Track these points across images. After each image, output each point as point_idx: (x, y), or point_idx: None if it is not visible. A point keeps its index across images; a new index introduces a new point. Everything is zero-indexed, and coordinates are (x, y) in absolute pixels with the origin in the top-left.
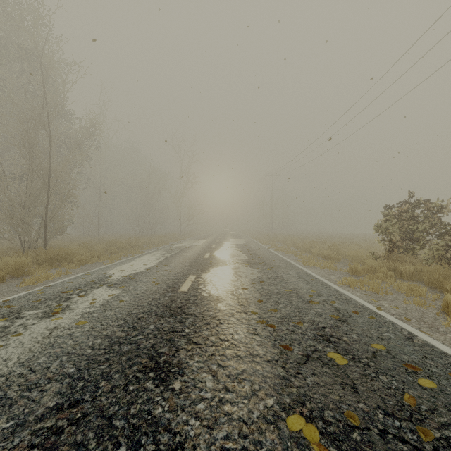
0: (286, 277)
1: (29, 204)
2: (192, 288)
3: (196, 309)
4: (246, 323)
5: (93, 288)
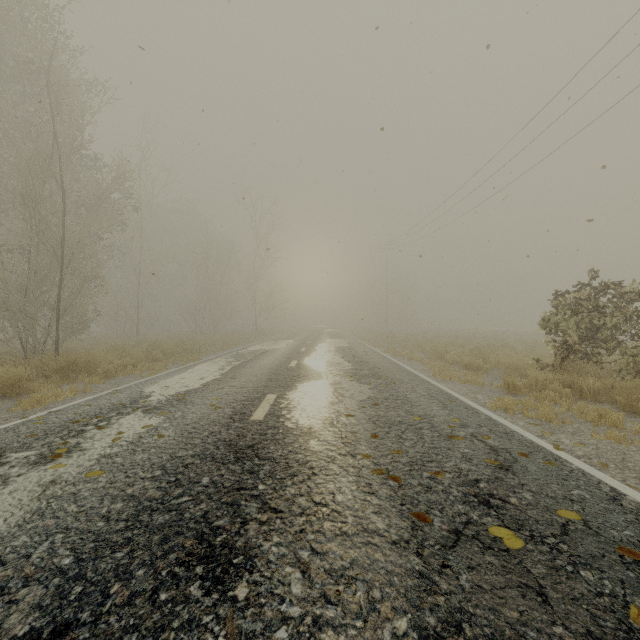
0: (411, 398)
1: (34, 288)
2: (270, 415)
3: (276, 450)
4: (355, 474)
5: (120, 415)
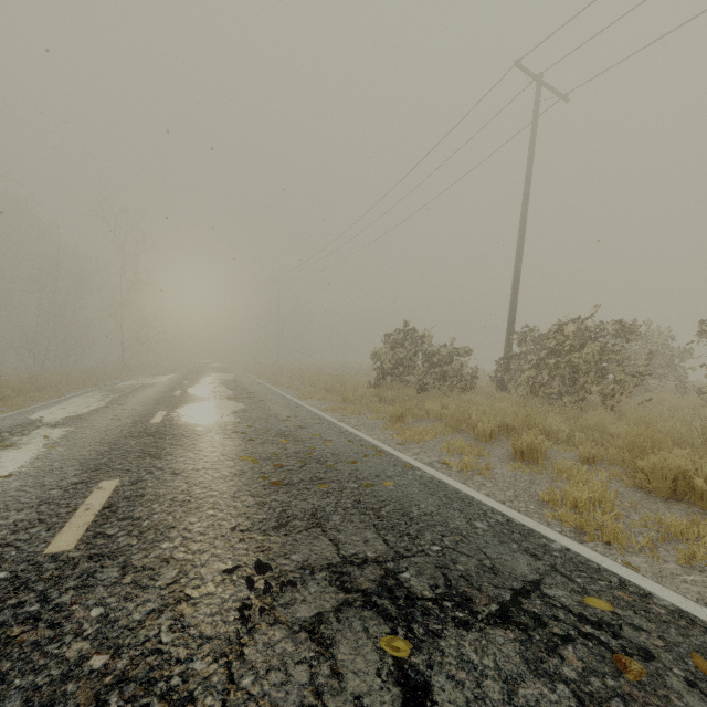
0: (272, 407)
1: None
2: (165, 420)
3: (174, 431)
4: (223, 434)
5: (28, 430)
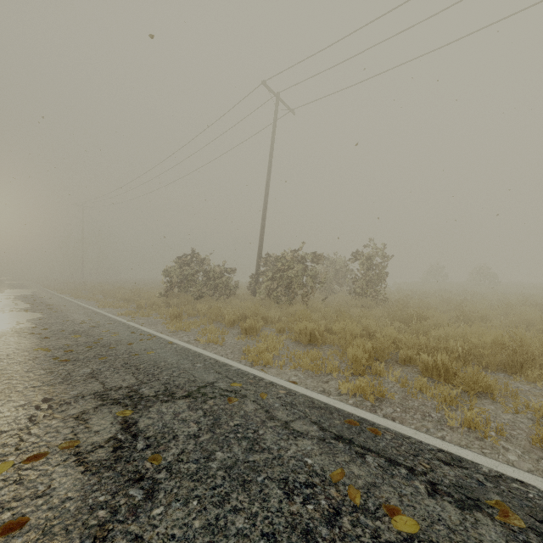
0: (70, 315)
1: None
2: None
3: None
4: (18, 336)
5: None
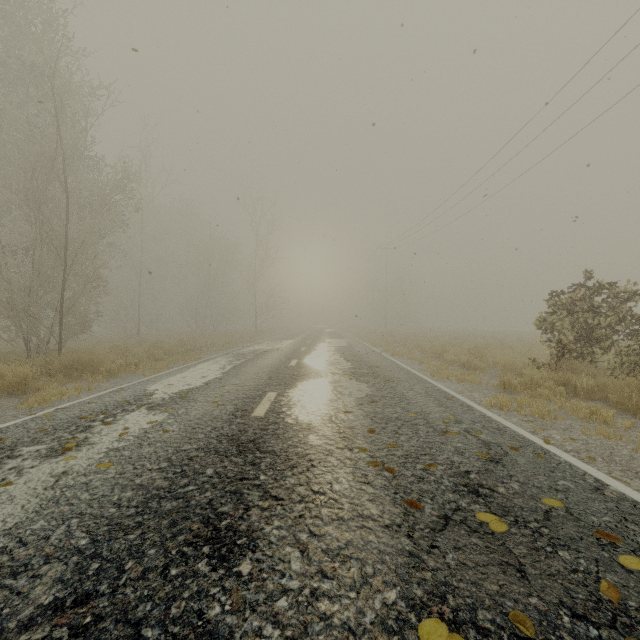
0: (409, 396)
1: (38, 288)
2: (270, 412)
3: (276, 444)
4: (352, 466)
5: (126, 412)
